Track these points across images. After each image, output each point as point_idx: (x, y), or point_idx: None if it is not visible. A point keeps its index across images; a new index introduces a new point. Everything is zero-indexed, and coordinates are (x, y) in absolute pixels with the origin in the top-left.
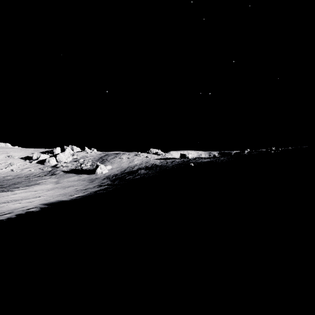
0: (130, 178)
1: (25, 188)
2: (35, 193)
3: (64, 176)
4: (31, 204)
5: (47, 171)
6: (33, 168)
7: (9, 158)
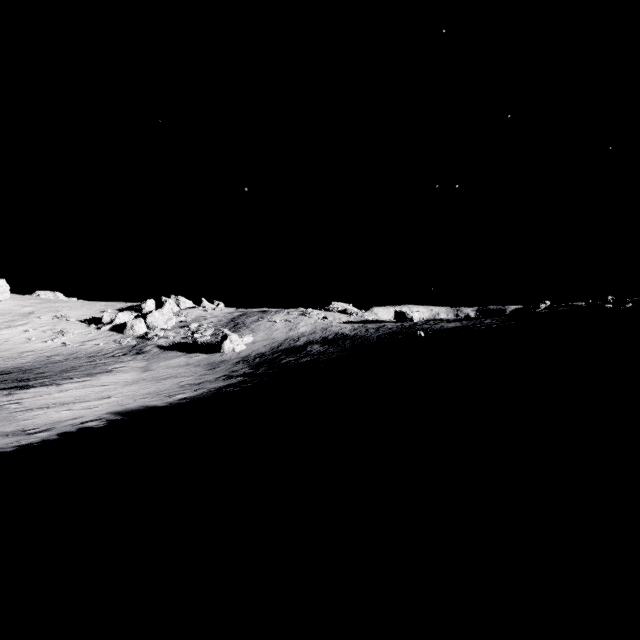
0: (290, 362)
1: (84, 380)
2: (101, 389)
3: (160, 356)
4: (90, 412)
5: (130, 346)
6: (102, 340)
7: (60, 321)
